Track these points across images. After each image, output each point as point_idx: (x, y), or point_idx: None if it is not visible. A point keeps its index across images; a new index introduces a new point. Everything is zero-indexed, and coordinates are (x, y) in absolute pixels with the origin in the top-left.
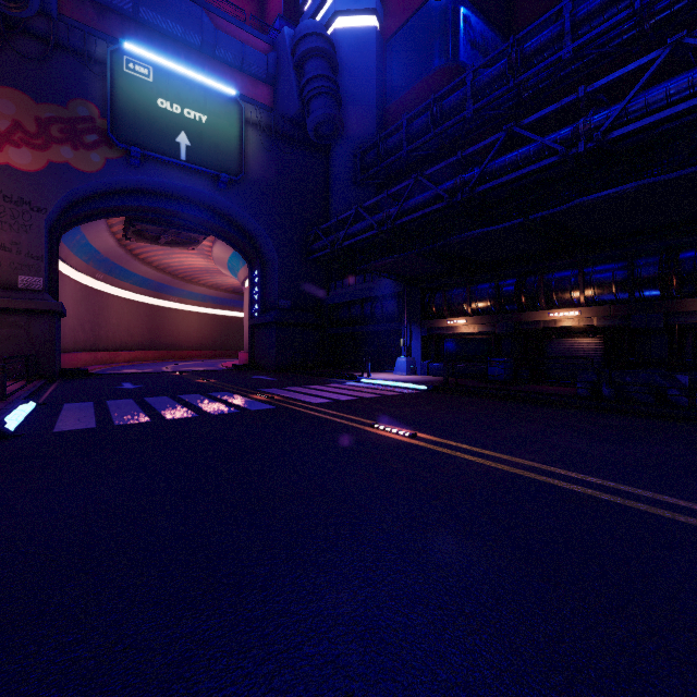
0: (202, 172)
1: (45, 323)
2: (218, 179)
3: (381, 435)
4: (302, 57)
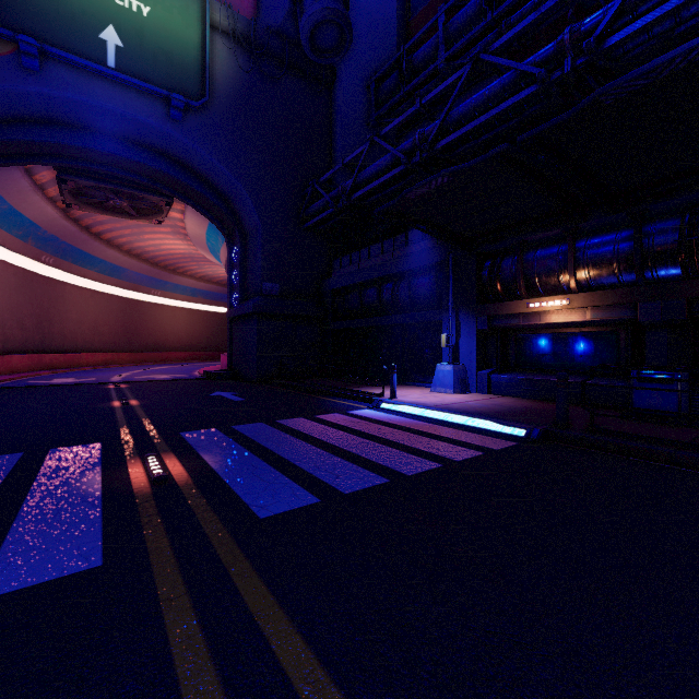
0: (144, 92)
1: None
2: (169, 103)
3: None
4: None
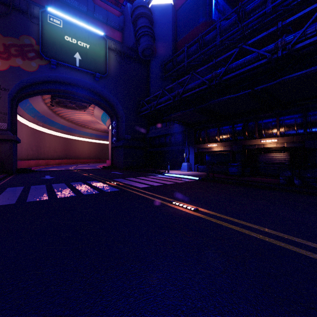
0: (87, 72)
1: (7, 146)
2: (95, 76)
3: (177, 209)
4: (136, 17)
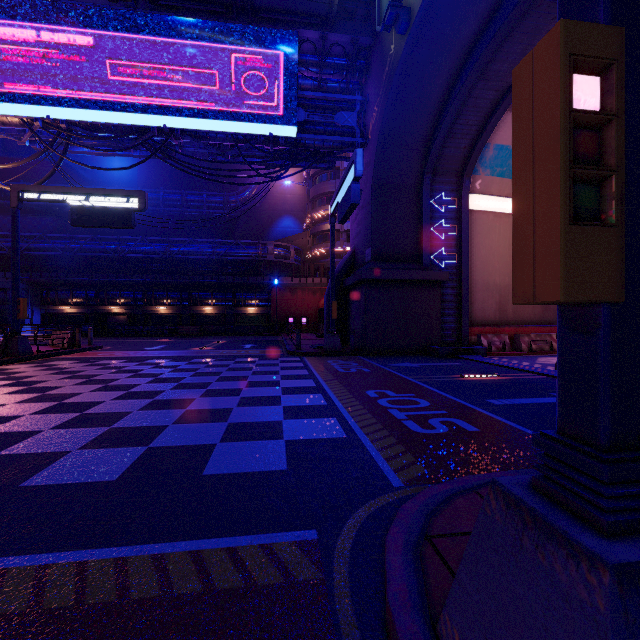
0: None
1: None
2: None
3: None
4: None
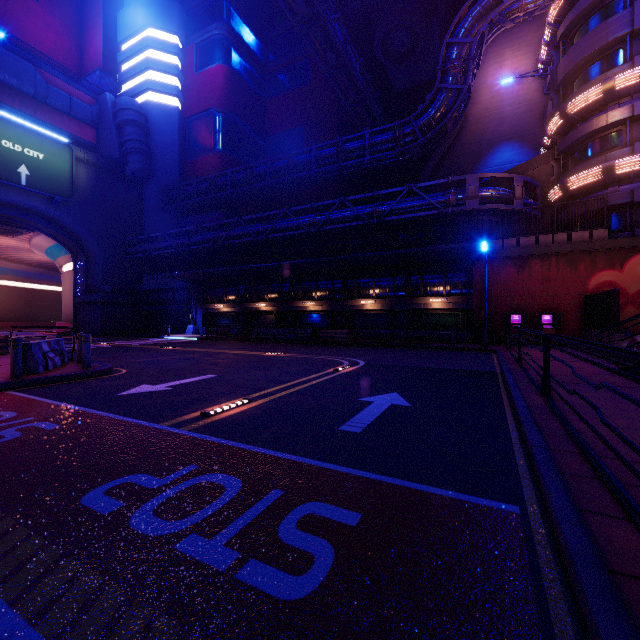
0: (38, 193)
1: None
2: (52, 198)
3: (163, 348)
4: (122, 122)
